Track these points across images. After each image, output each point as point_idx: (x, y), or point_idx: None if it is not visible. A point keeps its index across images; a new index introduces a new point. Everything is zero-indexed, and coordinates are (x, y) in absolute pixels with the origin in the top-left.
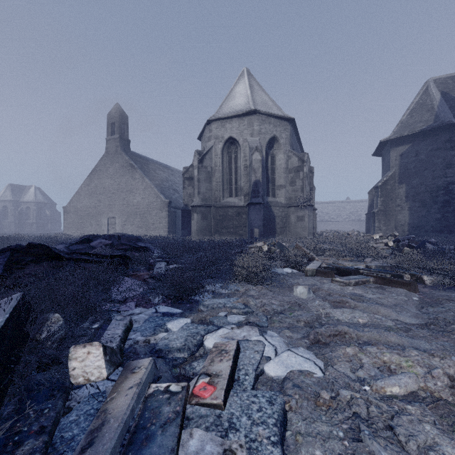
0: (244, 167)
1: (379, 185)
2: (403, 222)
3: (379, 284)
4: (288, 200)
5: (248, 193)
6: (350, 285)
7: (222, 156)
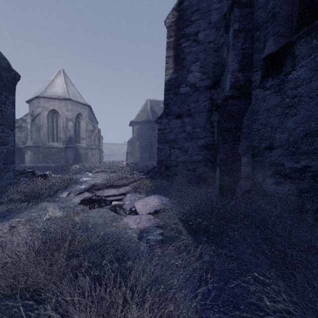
0: (63, 127)
1: (129, 140)
2: (138, 157)
3: (111, 173)
4: (88, 146)
5: (65, 141)
6: (103, 173)
7: (48, 118)
